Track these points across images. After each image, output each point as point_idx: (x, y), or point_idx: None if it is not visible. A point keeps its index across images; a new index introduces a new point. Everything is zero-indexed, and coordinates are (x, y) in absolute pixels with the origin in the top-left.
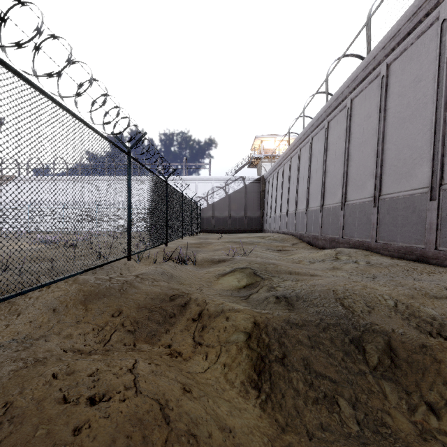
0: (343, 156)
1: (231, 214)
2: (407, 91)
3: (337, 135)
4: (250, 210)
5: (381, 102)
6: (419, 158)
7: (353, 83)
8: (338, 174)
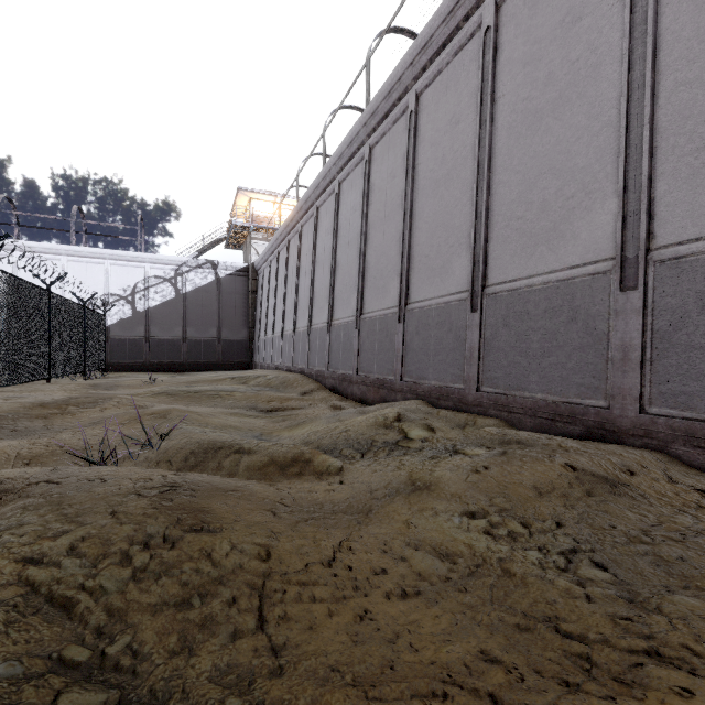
0: (401, 212)
1: (189, 332)
2: (546, 48)
3: (389, 170)
4: (228, 327)
5: (484, 84)
6: (582, 194)
7: (422, 54)
8: (391, 248)
